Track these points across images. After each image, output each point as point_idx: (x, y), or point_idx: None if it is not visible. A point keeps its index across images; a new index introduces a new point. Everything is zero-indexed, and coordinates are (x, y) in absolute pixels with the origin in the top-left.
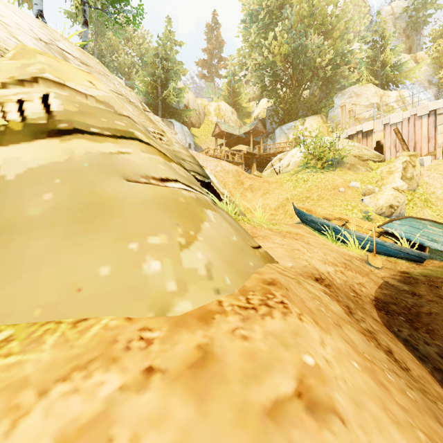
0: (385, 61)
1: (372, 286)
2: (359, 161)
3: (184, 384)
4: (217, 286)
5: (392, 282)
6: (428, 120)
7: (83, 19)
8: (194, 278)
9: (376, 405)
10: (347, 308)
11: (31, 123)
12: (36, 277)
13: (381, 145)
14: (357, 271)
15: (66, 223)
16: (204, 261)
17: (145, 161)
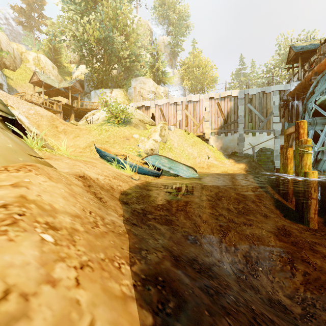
0: (158, 68)
1: (126, 186)
2: (140, 123)
3: None
4: None
5: (140, 185)
6: (173, 107)
7: None
8: None
9: (59, 195)
10: (88, 185)
11: None
12: None
13: (154, 116)
14: (121, 180)
15: None
16: None
17: None
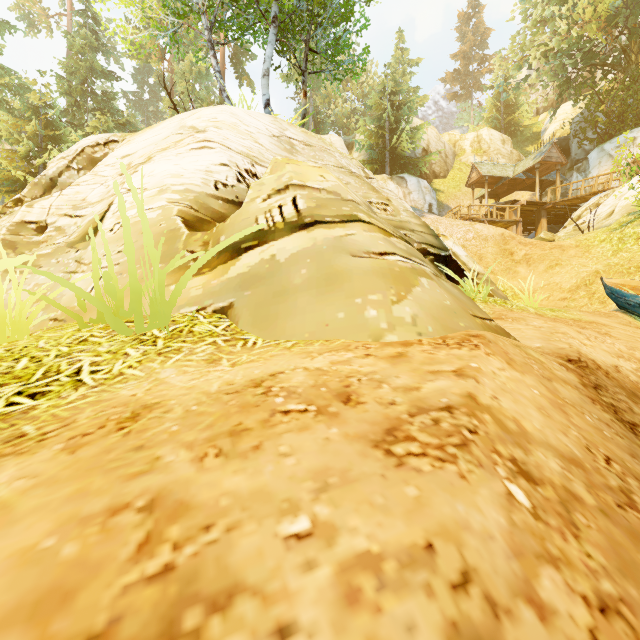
0: None
1: None
2: None
3: (386, 360)
4: (420, 331)
5: None
6: None
7: (303, 91)
8: (401, 323)
9: (529, 402)
10: (593, 384)
11: (288, 222)
12: (303, 318)
13: None
14: None
15: (316, 288)
16: (411, 313)
17: (366, 239)
